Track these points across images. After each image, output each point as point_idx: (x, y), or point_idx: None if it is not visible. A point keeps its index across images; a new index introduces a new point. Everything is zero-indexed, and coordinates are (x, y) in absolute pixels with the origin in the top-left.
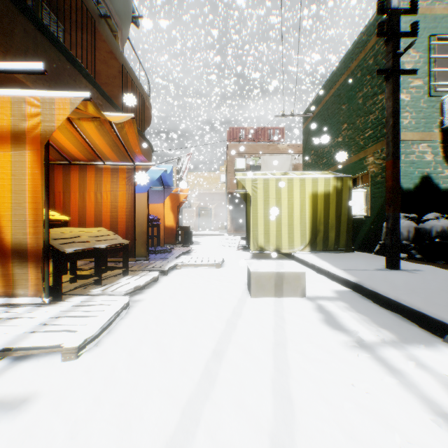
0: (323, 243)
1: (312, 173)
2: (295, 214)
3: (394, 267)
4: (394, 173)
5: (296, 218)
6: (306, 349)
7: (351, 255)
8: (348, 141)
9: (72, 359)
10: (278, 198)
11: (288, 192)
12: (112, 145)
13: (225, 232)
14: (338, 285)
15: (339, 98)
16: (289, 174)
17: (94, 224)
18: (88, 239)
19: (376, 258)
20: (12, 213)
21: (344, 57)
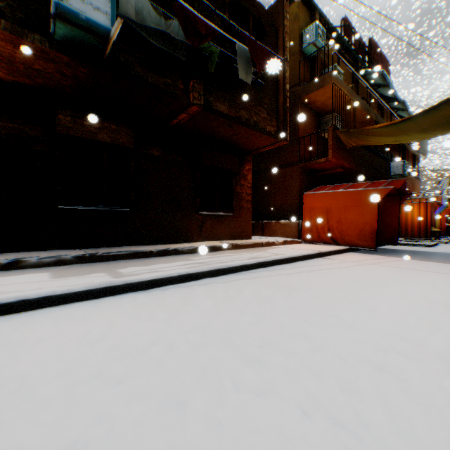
0: None
1: None
2: None
3: None
4: None
5: None
6: None
7: None
8: None
9: (445, 243)
10: None
11: None
12: None
13: None
14: None
15: None
16: None
17: None
18: (431, 228)
19: None
20: (422, 223)
21: None
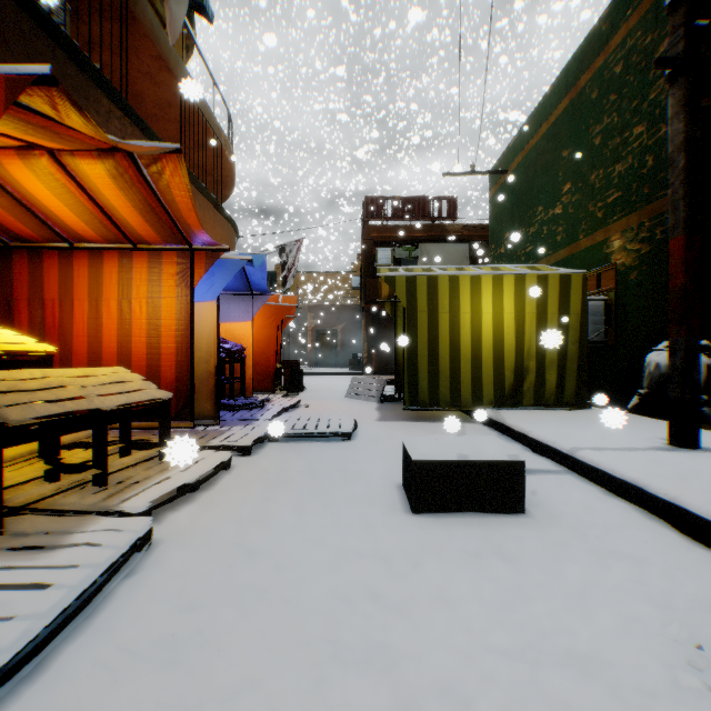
0: (535, 393)
1: (513, 269)
2: (485, 340)
3: (688, 443)
4: (688, 260)
5: (486, 348)
6: (573, 697)
7: (587, 416)
8: (574, 212)
9: None
10: (455, 312)
11: (471, 302)
12: (144, 211)
13: (358, 369)
14: (582, 482)
15: (557, 139)
16: (472, 270)
17: (117, 359)
18: (78, 391)
19: (637, 422)
20: None
21: (566, 67)
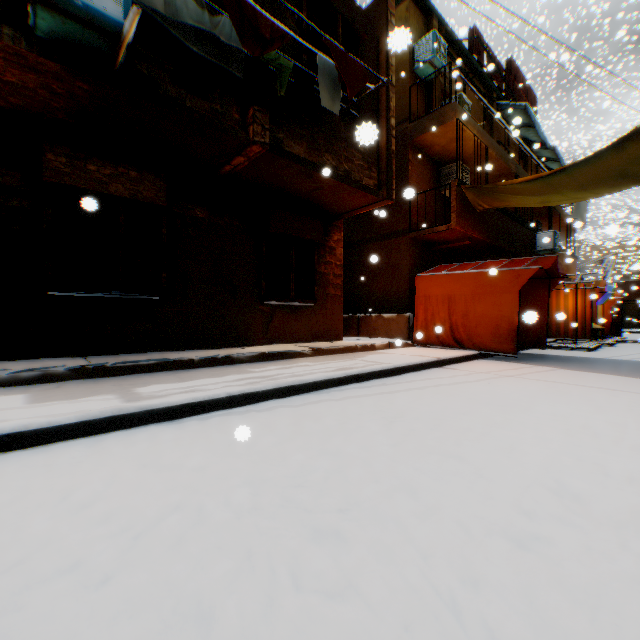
0: None
1: None
2: None
3: None
4: None
5: None
6: None
7: None
8: None
9: (610, 346)
10: None
11: None
12: None
13: None
14: None
15: None
16: None
17: None
18: (591, 325)
19: None
20: (579, 318)
21: None
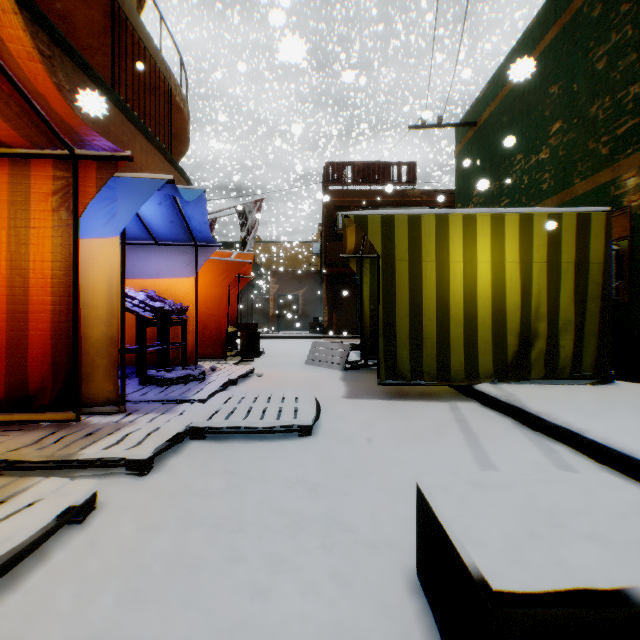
0: (546, 364)
1: None
2: (481, 297)
3: None
4: None
5: (483, 306)
6: None
7: (625, 395)
8: (566, 154)
9: None
10: (443, 260)
11: (463, 248)
12: None
13: (319, 332)
14: None
15: (542, 76)
16: None
17: None
18: None
19: None
20: None
21: None
